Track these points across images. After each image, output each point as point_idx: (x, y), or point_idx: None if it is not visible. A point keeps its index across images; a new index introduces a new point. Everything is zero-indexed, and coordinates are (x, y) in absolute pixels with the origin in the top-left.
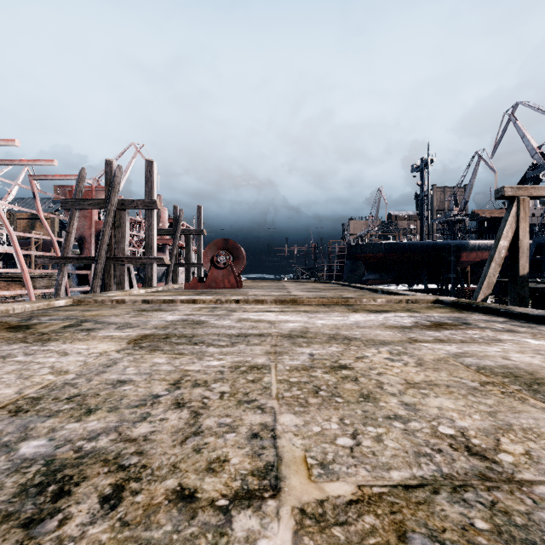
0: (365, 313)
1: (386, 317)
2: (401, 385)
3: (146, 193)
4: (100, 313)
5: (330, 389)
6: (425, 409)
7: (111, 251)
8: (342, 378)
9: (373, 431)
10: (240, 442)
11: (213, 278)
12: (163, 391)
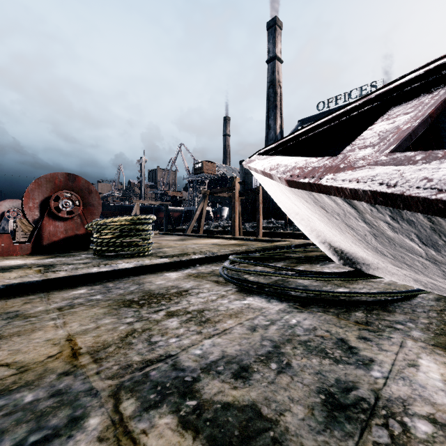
0: None
1: None
2: None
3: None
4: None
5: None
6: None
7: None
8: None
9: None
10: None
11: None
12: None
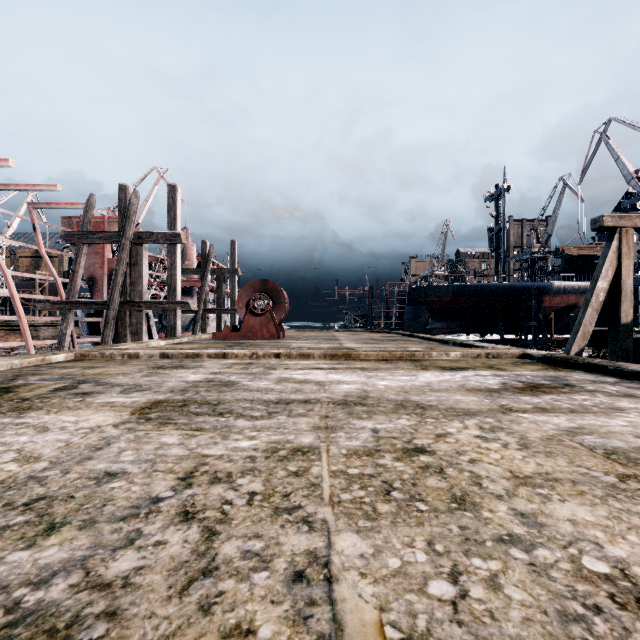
0: (438, 371)
1: (464, 376)
2: (507, 480)
3: (168, 224)
4: (106, 371)
5: (407, 487)
6: (552, 523)
7: (126, 294)
8: (422, 468)
9: (482, 567)
10: (275, 590)
11: (249, 327)
12: (167, 490)
